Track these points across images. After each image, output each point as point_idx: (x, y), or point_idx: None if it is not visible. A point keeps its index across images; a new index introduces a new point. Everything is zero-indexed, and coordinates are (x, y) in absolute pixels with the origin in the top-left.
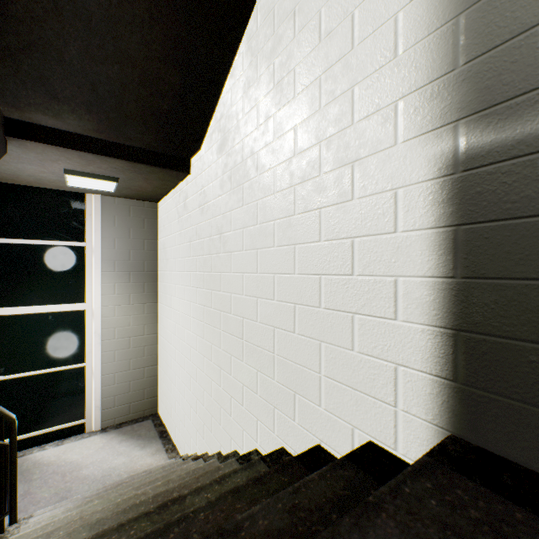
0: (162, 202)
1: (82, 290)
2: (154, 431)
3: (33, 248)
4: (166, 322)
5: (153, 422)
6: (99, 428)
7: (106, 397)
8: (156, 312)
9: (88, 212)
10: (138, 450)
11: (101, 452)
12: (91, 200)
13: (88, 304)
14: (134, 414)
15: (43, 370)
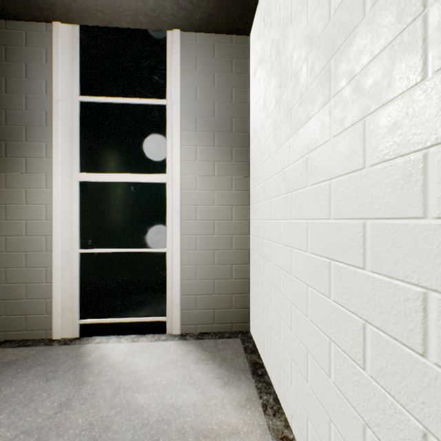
0: (255, 17)
1: (162, 159)
2: (243, 359)
3: (116, 107)
4: (260, 192)
5: (242, 343)
6: (178, 332)
7: (186, 295)
8: (246, 189)
9: (168, 63)
10: (218, 386)
11: (170, 370)
12: (172, 47)
13: (168, 176)
14: (219, 325)
15: (125, 248)
